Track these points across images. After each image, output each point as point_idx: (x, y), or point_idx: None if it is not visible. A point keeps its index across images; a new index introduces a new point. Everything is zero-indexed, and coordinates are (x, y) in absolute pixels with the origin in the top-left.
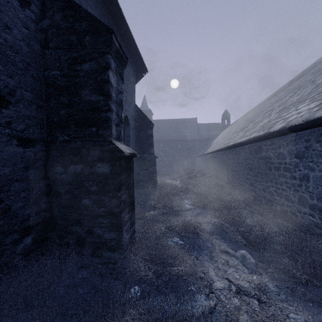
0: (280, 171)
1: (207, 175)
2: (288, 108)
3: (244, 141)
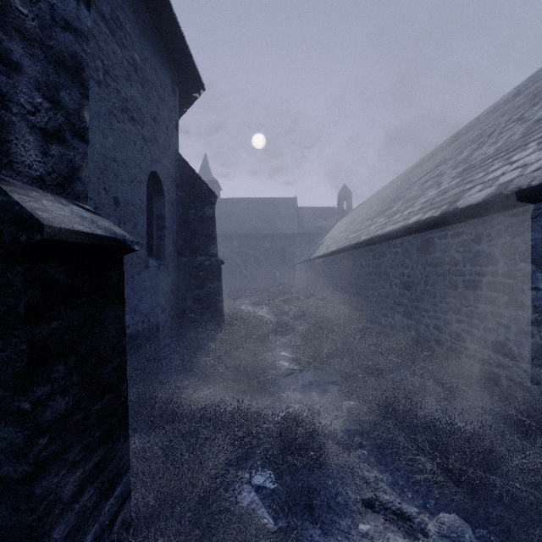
0: (480, 290)
1: (316, 297)
2: (481, 166)
3: (394, 230)
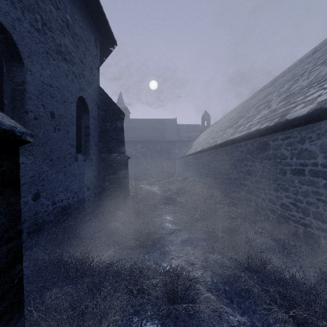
0: (304, 176)
1: (189, 179)
2: (300, 93)
3: (241, 136)
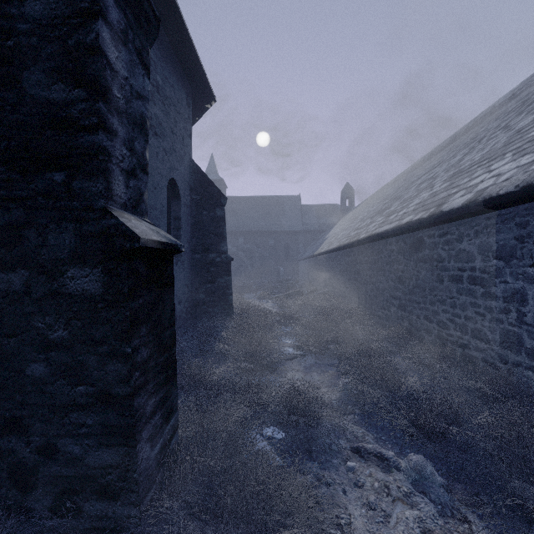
0: (462, 283)
1: (319, 291)
2: (467, 172)
3: (390, 230)
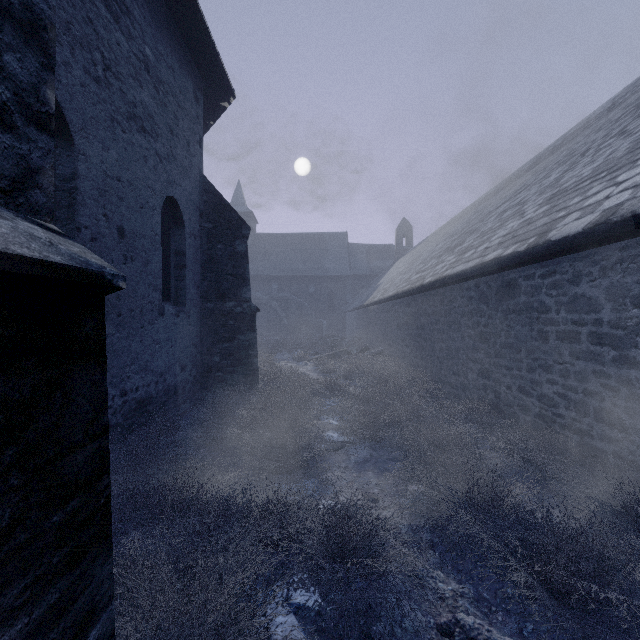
0: (579, 343)
1: (371, 351)
2: (576, 190)
3: (468, 270)
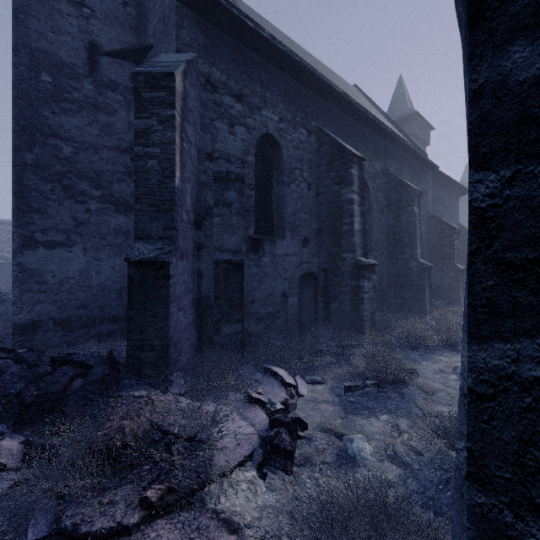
0: None
1: None
2: None
3: None
